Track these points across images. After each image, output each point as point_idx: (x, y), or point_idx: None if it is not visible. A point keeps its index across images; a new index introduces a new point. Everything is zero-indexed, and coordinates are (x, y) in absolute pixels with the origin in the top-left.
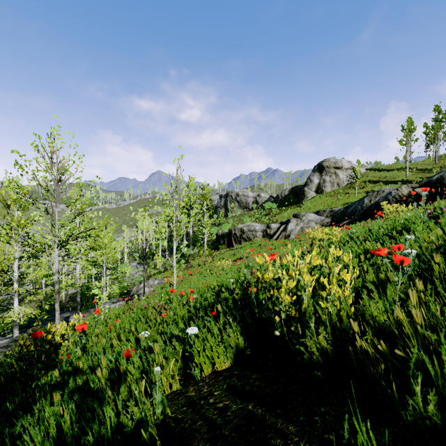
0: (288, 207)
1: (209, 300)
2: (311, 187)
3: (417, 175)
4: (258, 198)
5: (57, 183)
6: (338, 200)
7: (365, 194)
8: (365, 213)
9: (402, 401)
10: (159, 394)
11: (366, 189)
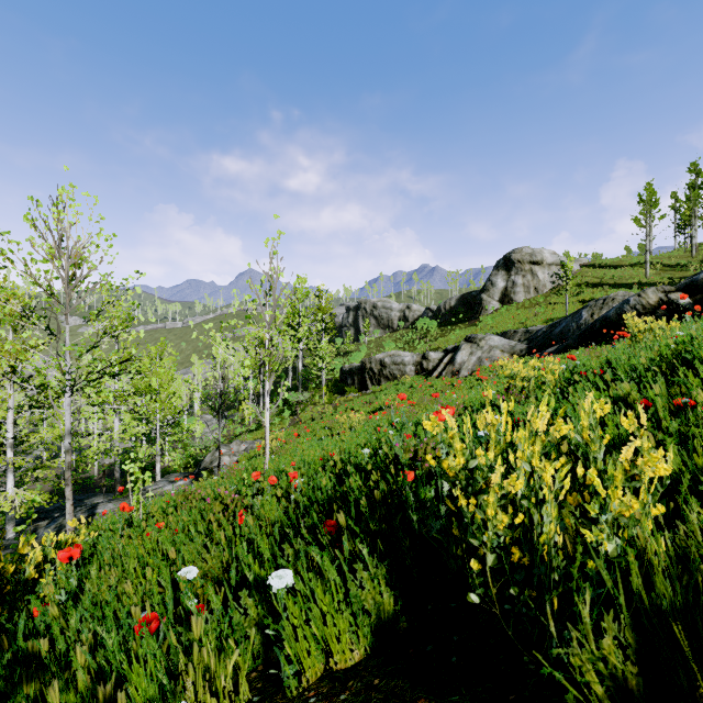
0: (456, 326)
1: (324, 492)
2: (492, 294)
3: (664, 275)
4: (407, 311)
5: (69, 282)
6: (536, 314)
7: (580, 304)
8: (585, 335)
9: None
10: None
11: (582, 296)
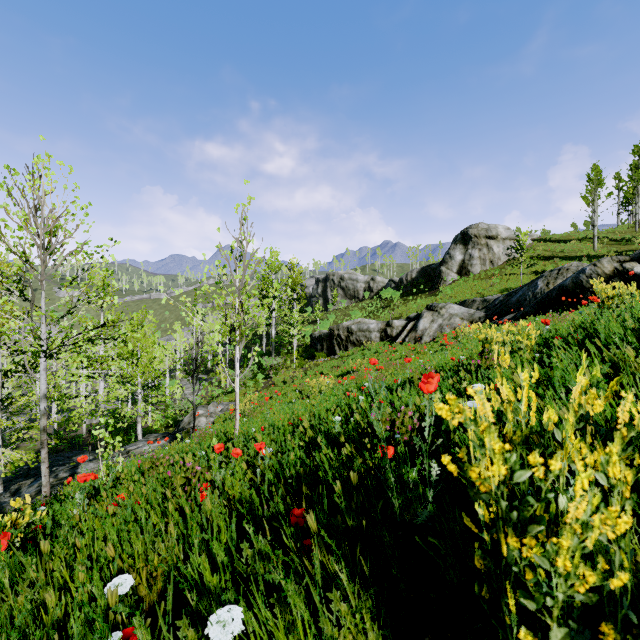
0: (417, 296)
1: (292, 468)
2: (451, 267)
3: (610, 248)
4: (372, 283)
5: (44, 250)
6: (492, 285)
7: (533, 275)
8: (542, 303)
9: None
10: None
11: (535, 268)
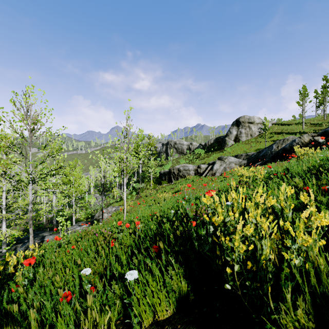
0: (213, 152)
1: (152, 231)
2: (230, 137)
3: (311, 128)
4: (190, 145)
5: (31, 131)
6: (251, 147)
7: (272, 142)
8: (274, 156)
9: None
10: None
11: (273, 138)
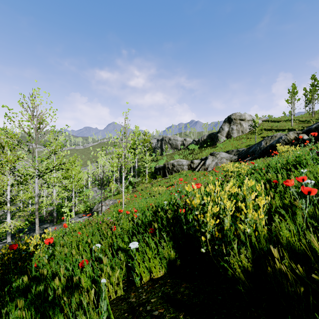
0: (206, 148)
1: (148, 218)
2: (222, 134)
3: (299, 125)
4: (184, 141)
5: (37, 130)
6: (242, 143)
7: (262, 138)
8: (262, 152)
9: (317, 318)
10: (104, 302)
11: (263, 135)
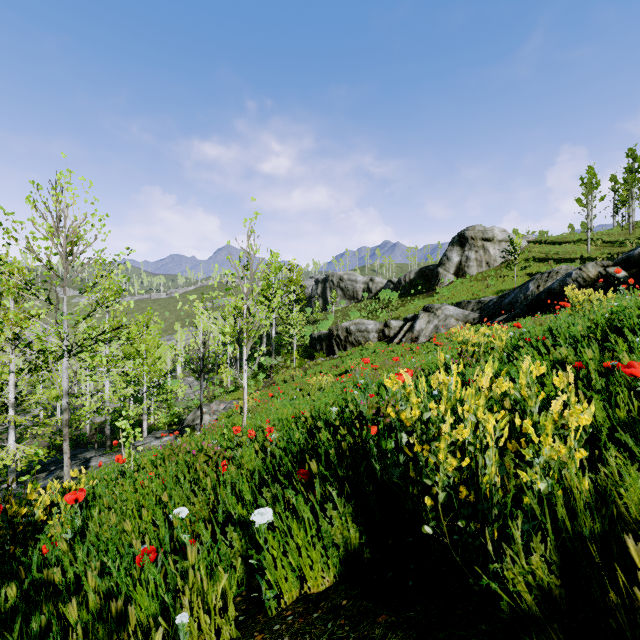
0: (415, 296)
1: (297, 445)
2: (448, 268)
3: (604, 251)
4: (370, 284)
5: (66, 258)
6: (488, 286)
7: (528, 277)
8: (531, 305)
9: None
10: None
11: (530, 270)
